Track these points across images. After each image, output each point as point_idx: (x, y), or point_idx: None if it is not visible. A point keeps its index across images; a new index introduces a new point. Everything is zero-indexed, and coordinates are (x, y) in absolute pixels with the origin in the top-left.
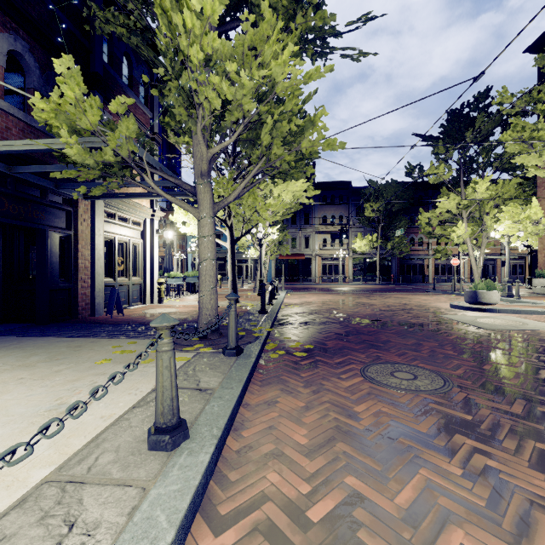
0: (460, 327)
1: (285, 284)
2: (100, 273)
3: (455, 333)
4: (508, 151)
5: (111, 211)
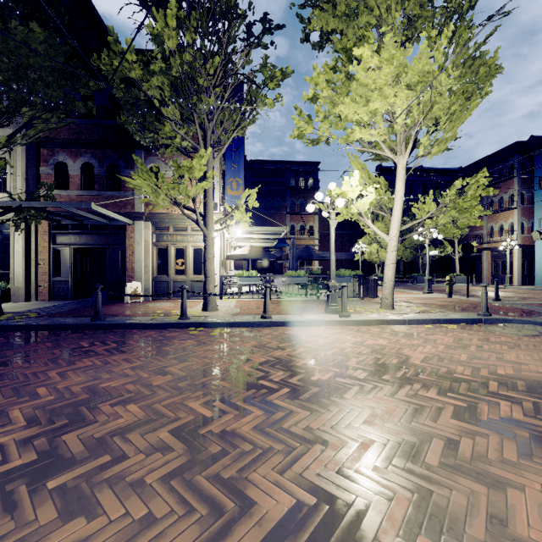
0: None
1: None
2: (139, 272)
3: None
4: None
5: (165, 226)
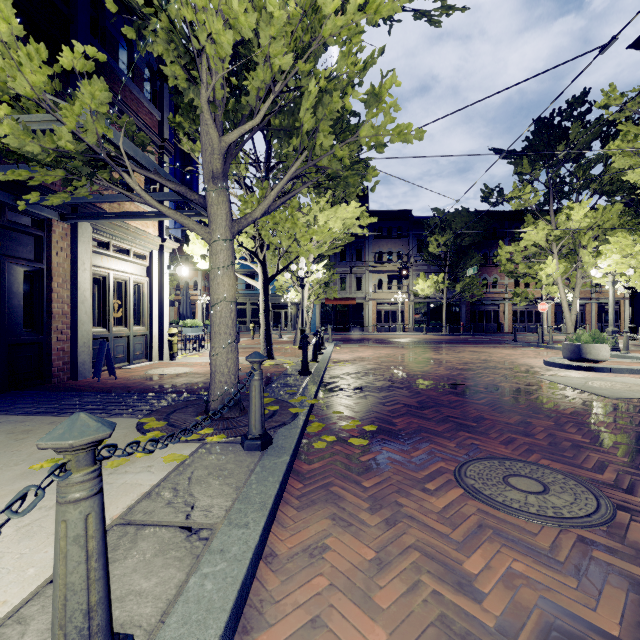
0: (571, 394)
1: (333, 335)
2: (84, 321)
3: (569, 404)
4: (616, 166)
5: (104, 239)
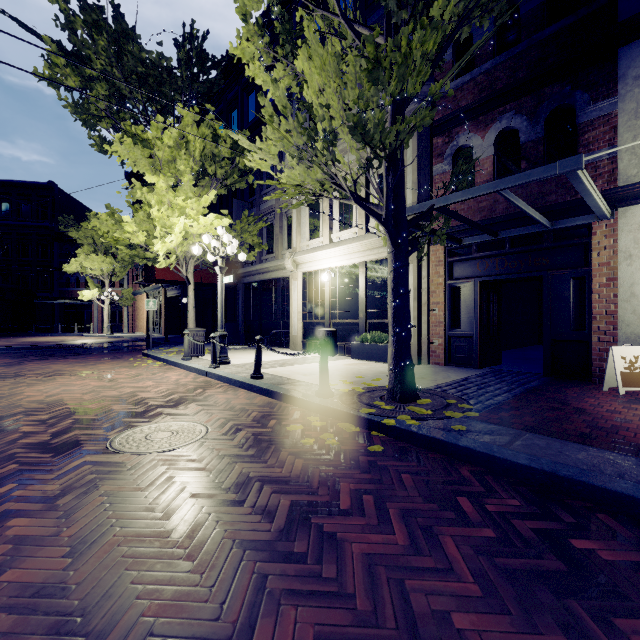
0: None
1: None
2: (631, 322)
3: None
4: None
5: None
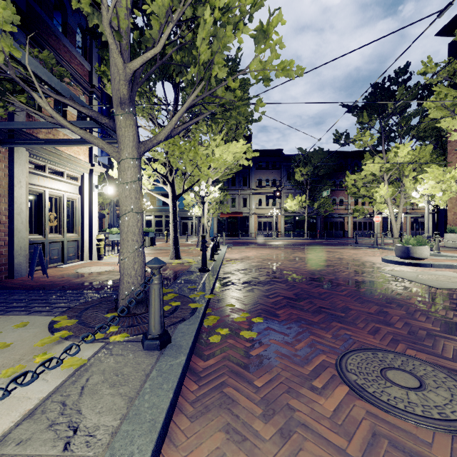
0: (410, 286)
1: (226, 239)
2: (20, 230)
3: (411, 294)
4: (431, 117)
5: (40, 163)
